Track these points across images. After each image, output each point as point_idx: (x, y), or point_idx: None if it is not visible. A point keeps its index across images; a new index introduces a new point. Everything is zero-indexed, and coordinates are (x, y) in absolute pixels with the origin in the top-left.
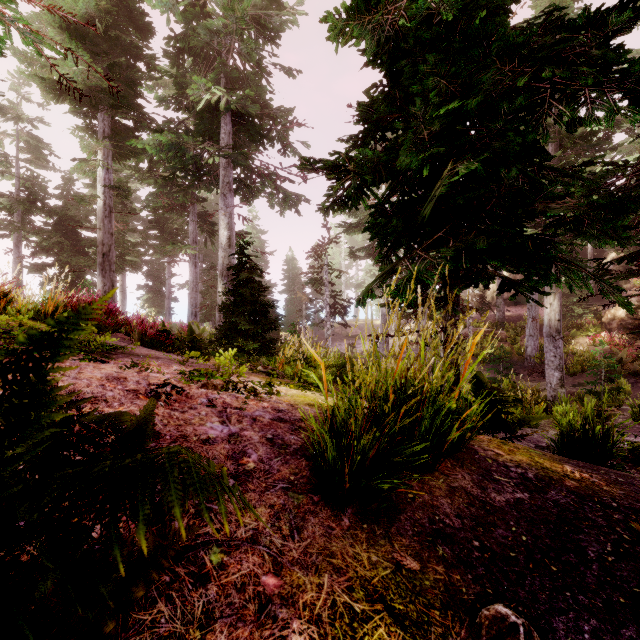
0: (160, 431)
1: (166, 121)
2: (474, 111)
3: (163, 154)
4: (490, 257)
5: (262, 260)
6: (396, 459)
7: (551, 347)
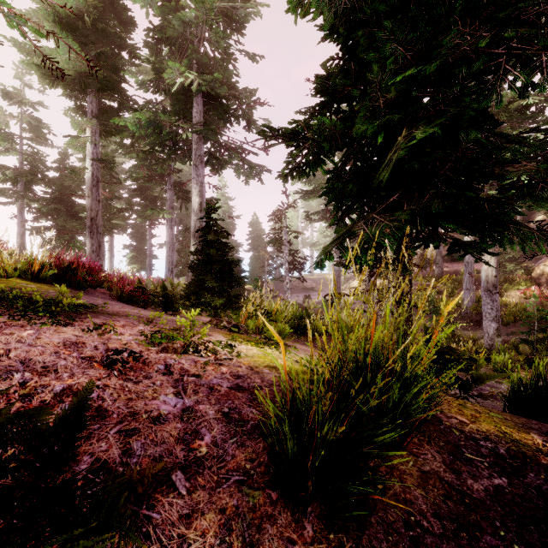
0: (108, 408)
1: (146, 102)
2: (431, 76)
3: (142, 131)
4: (445, 220)
5: (230, 223)
6: (365, 449)
7: (488, 300)
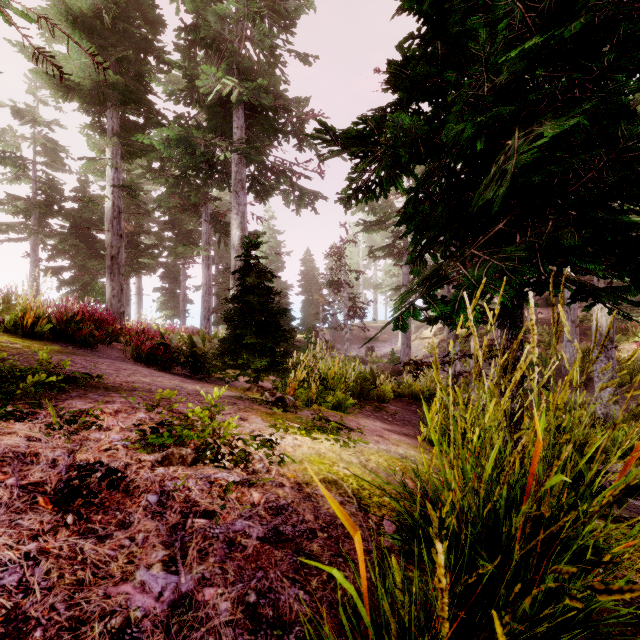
0: (30, 612)
1: (176, 117)
2: (566, 44)
3: (171, 150)
4: (580, 257)
5: (278, 261)
6: None
7: (602, 357)
